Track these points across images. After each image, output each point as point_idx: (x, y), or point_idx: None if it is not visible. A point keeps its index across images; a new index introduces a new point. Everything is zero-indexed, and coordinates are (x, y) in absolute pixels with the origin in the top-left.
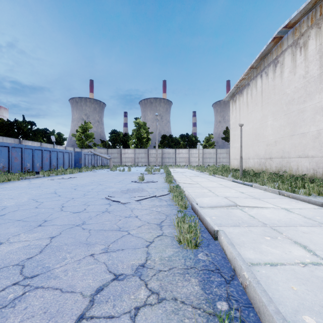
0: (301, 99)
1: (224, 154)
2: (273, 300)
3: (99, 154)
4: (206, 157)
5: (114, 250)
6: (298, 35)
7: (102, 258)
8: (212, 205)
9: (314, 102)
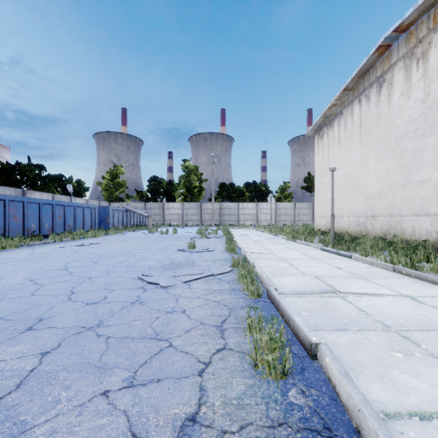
0: (419, 133)
1: (305, 209)
2: None
3: (134, 210)
4: (281, 214)
5: (144, 381)
6: (414, 42)
7: (122, 401)
8: (298, 290)
9: None
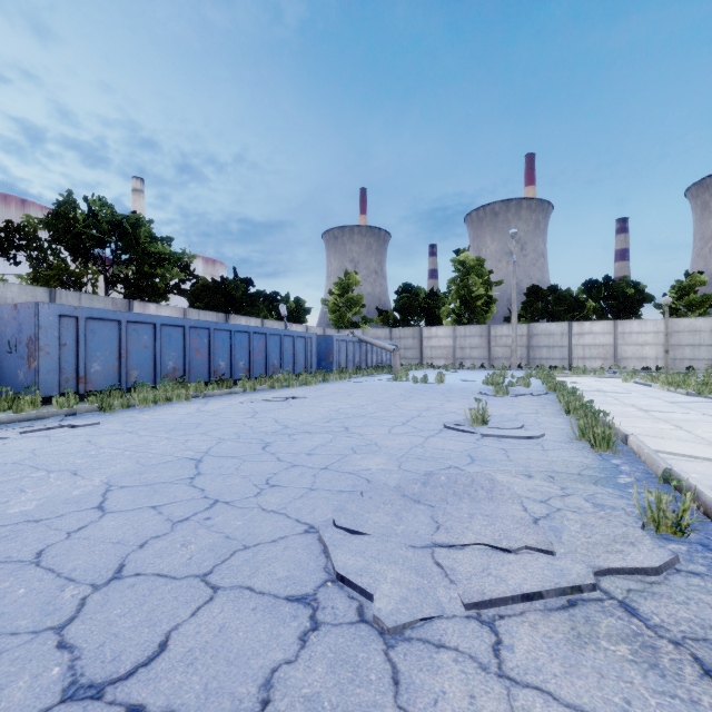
0: None
1: None
2: None
3: (371, 340)
4: (680, 344)
5: None
6: None
7: None
8: None
9: None
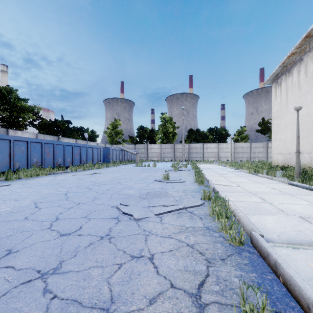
0: None
1: (260, 148)
2: None
3: (126, 149)
4: (238, 152)
5: None
6: None
7: None
8: (290, 237)
9: None
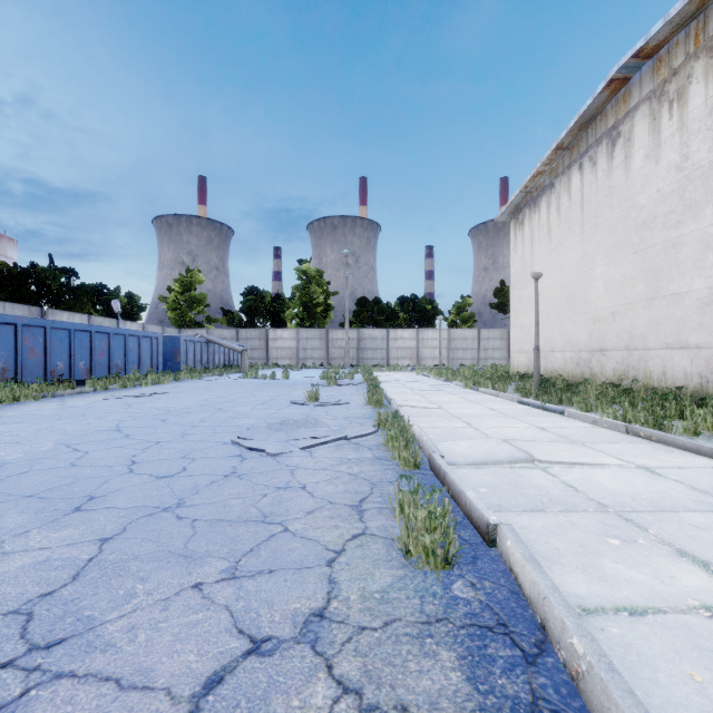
0: (672, 218)
1: (496, 340)
2: (649, 710)
3: (219, 341)
4: (457, 348)
5: (250, 572)
6: (665, 74)
7: (222, 595)
8: (477, 458)
9: (702, 224)
